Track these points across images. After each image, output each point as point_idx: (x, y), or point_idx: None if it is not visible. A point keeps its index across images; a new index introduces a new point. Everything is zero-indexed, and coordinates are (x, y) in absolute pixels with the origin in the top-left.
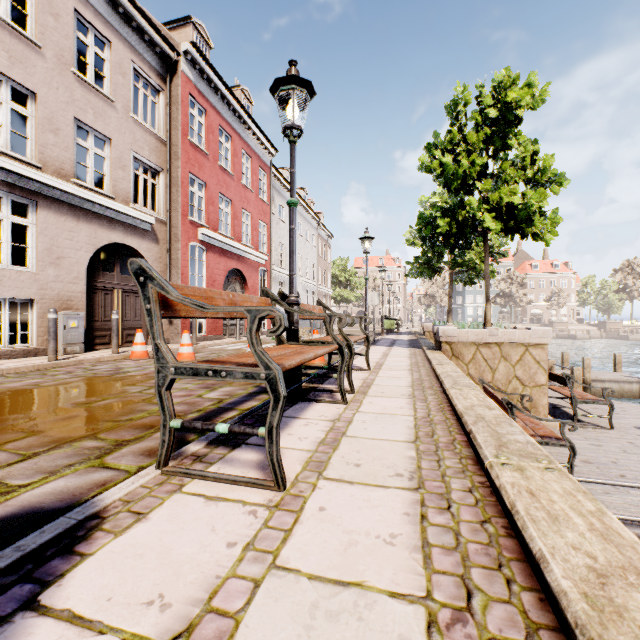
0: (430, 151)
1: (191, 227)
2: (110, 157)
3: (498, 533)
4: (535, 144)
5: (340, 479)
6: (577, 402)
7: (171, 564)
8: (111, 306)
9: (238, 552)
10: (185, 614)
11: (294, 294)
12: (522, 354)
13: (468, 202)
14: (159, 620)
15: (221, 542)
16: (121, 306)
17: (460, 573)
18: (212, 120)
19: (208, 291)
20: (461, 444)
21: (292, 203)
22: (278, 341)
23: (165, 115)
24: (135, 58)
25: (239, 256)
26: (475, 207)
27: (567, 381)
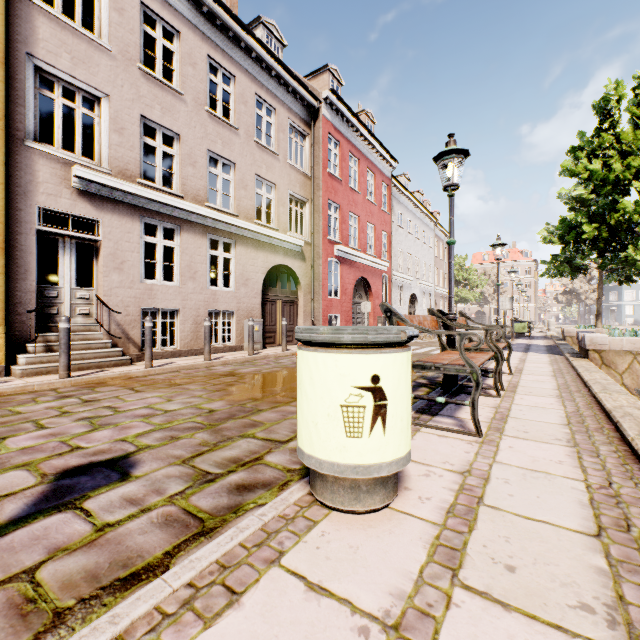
0: (574, 155)
1: (329, 245)
2: (275, 198)
3: (633, 469)
4: None
5: (516, 437)
6: None
7: (442, 454)
8: (275, 314)
9: (472, 455)
10: (463, 467)
11: (452, 312)
12: None
13: (622, 206)
14: (453, 467)
15: (461, 451)
16: (281, 313)
17: (605, 477)
18: (344, 149)
19: (410, 316)
20: (608, 430)
21: (451, 243)
22: (442, 348)
23: (309, 155)
24: (290, 115)
25: (365, 265)
26: (631, 210)
27: None
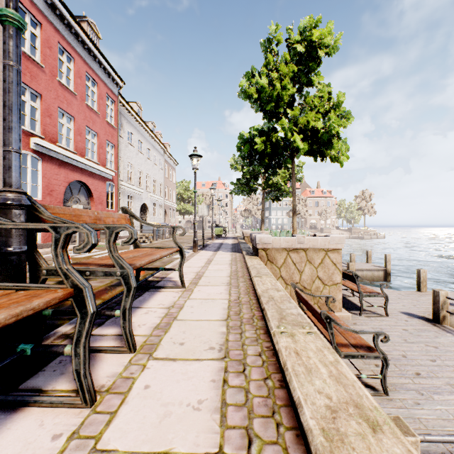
0: (249, 79)
1: None
2: None
3: None
4: (329, 87)
5: None
6: (363, 296)
7: None
8: None
9: None
10: None
11: (11, 187)
12: (323, 258)
13: (281, 124)
14: None
15: None
16: None
17: None
18: (49, 36)
19: None
20: None
21: (5, 15)
22: None
23: None
24: None
25: (83, 169)
26: (287, 128)
27: (356, 279)
